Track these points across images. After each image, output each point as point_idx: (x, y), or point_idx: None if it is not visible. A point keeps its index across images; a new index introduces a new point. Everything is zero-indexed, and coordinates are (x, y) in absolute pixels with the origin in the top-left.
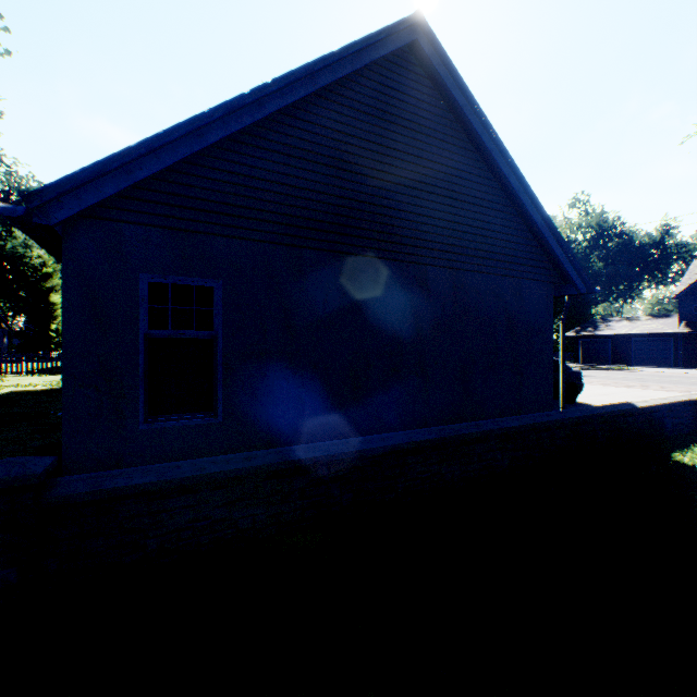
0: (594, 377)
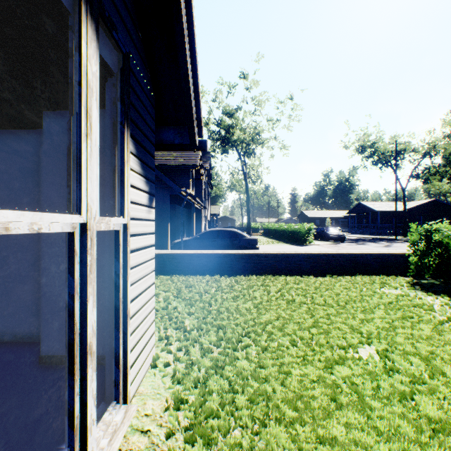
0: (393, 248)
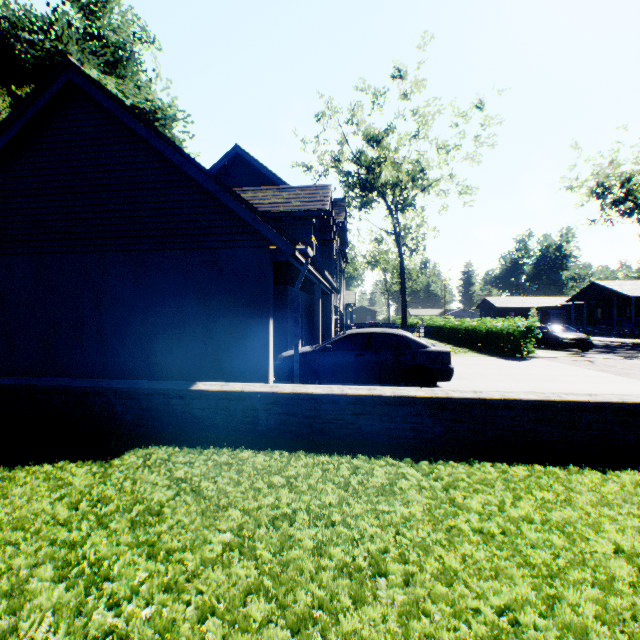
0: None
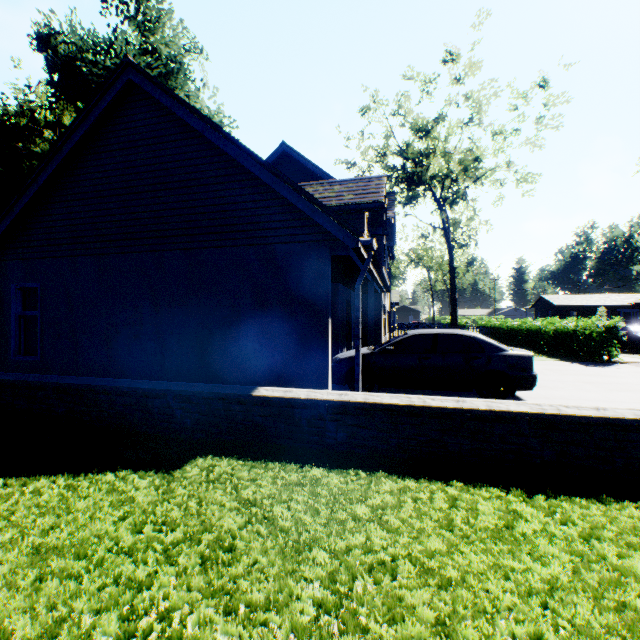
0: None
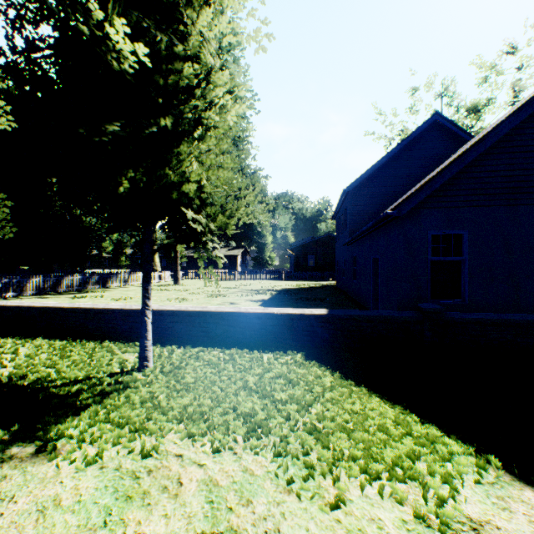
0: None
